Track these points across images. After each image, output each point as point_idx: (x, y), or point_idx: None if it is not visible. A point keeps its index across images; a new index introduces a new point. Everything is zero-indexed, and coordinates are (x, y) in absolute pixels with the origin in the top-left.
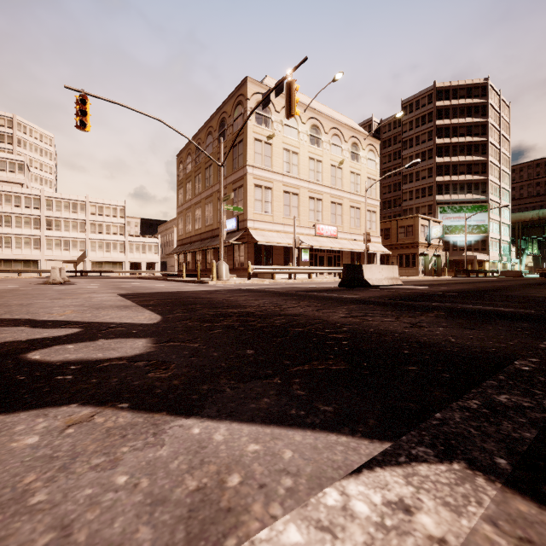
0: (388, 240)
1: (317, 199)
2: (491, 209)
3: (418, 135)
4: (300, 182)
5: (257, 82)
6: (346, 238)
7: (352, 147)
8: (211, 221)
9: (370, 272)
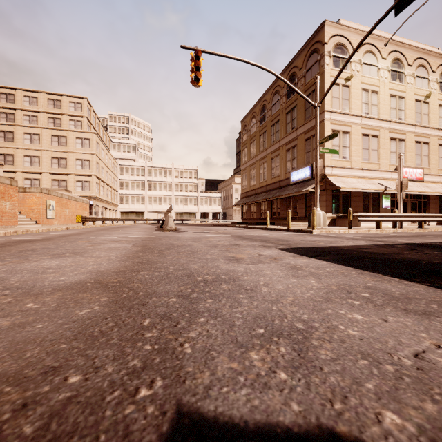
0: None
1: (399, 139)
2: None
3: None
4: (380, 123)
5: (334, 24)
6: (434, 181)
7: (441, 76)
8: (277, 173)
9: None
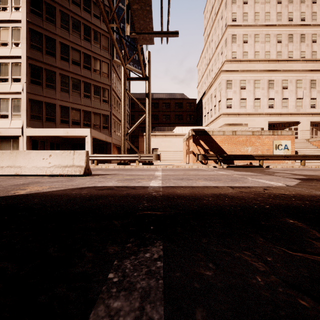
0: None
1: None
2: None
3: None
4: None
5: None
6: None
7: None
8: None
9: None
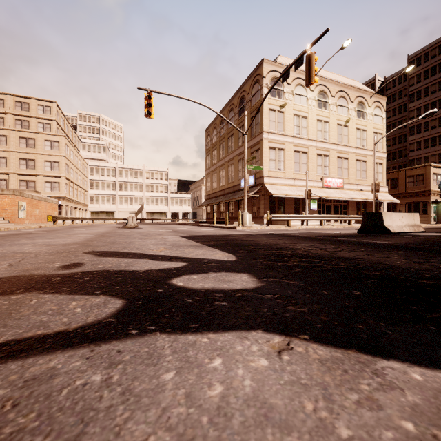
0: (395, 189)
1: (324, 155)
2: None
3: (427, 86)
4: (309, 142)
5: (271, 62)
6: (352, 189)
7: (358, 106)
8: (232, 179)
9: (390, 219)
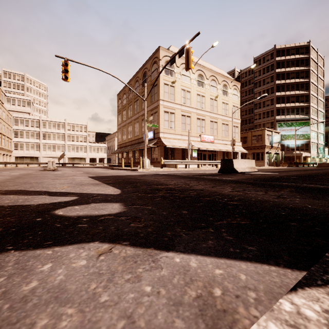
0: (246, 144)
1: (202, 119)
2: (312, 124)
3: (264, 78)
4: (191, 109)
5: (165, 49)
6: (220, 143)
7: (223, 87)
8: (137, 133)
9: (238, 164)
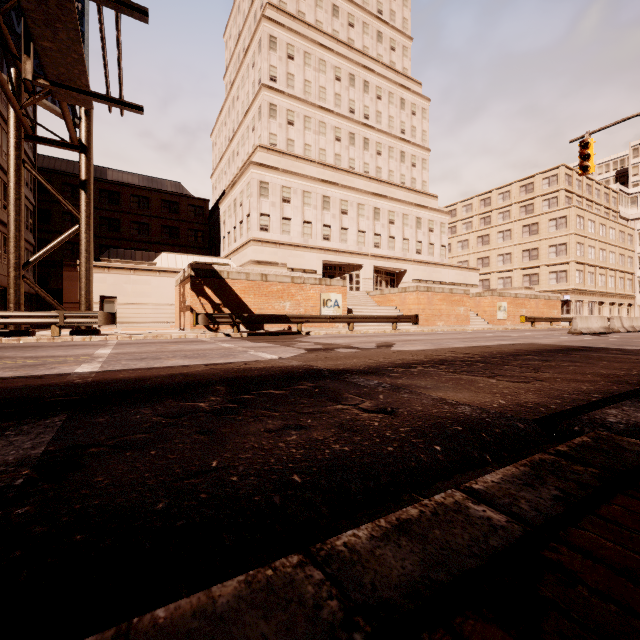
0: None
1: None
2: None
3: None
4: None
5: None
6: None
7: None
8: None
9: None
